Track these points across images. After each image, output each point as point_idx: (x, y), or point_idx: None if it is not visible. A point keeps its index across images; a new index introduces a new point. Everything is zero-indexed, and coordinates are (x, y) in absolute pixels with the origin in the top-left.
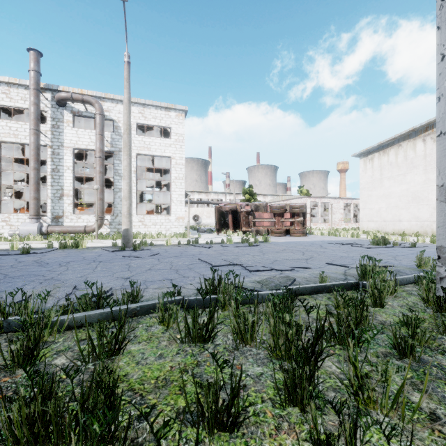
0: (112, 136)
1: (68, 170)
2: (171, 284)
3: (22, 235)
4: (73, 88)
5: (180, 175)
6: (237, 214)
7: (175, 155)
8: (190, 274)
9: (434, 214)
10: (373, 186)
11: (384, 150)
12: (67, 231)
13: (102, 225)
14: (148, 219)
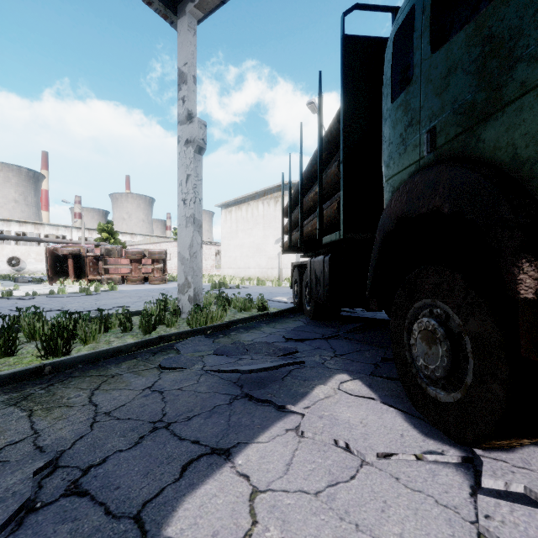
0: None
1: None
2: None
3: None
4: None
5: None
6: (81, 259)
7: None
8: None
9: (269, 262)
10: (232, 236)
11: (239, 206)
12: None
13: None
14: None
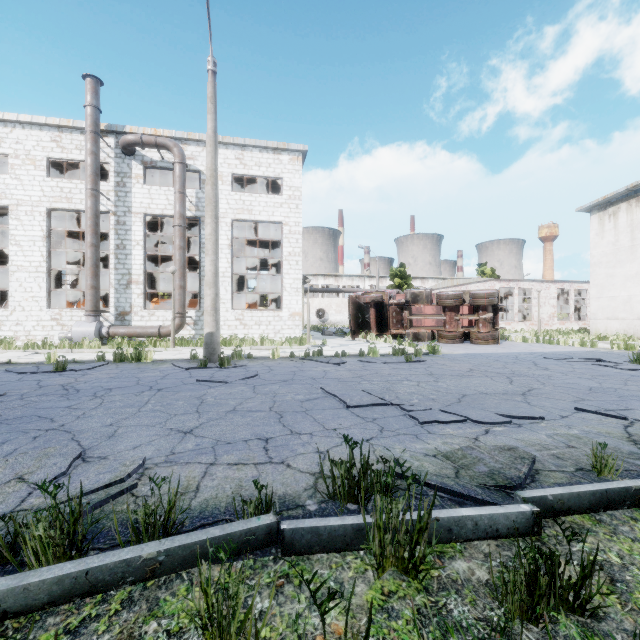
0: (198, 195)
1: (138, 246)
2: (263, 454)
3: (76, 339)
4: (144, 128)
5: (296, 250)
6: (383, 309)
7: (288, 219)
8: (304, 425)
9: None
10: (618, 259)
11: (638, 198)
12: (136, 333)
13: (184, 325)
14: (248, 317)
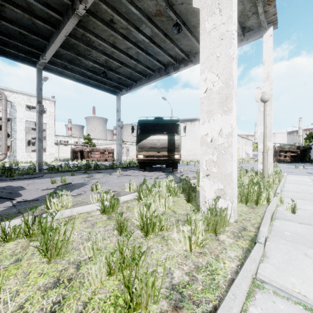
0: (10, 110)
1: None
2: None
3: None
4: None
5: (52, 133)
6: (83, 152)
7: (49, 122)
8: None
9: None
10: None
11: None
12: None
13: (6, 157)
14: (33, 154)
